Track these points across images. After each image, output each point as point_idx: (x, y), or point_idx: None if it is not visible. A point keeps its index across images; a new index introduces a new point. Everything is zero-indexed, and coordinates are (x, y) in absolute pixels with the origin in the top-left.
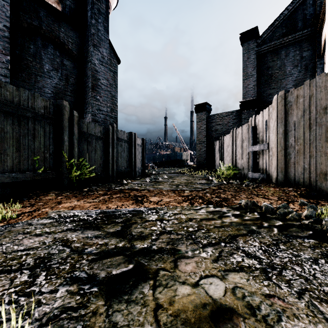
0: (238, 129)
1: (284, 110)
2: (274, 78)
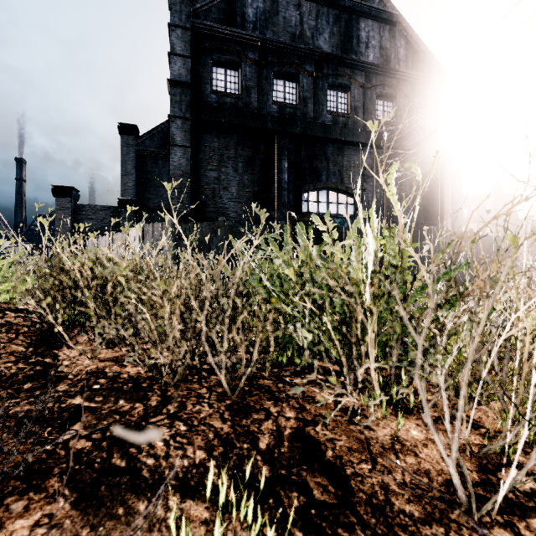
0: (115, 234)
1: (143, 235)
2: (153, 184)
